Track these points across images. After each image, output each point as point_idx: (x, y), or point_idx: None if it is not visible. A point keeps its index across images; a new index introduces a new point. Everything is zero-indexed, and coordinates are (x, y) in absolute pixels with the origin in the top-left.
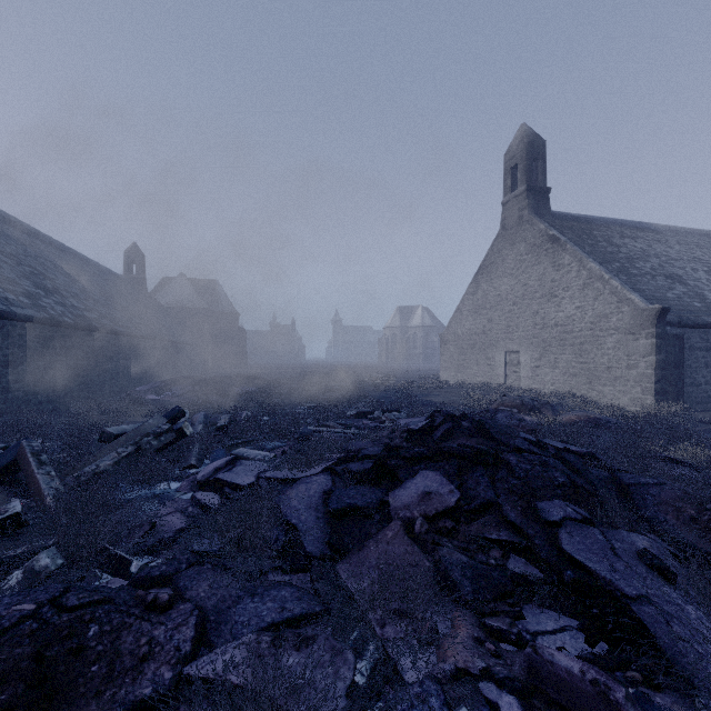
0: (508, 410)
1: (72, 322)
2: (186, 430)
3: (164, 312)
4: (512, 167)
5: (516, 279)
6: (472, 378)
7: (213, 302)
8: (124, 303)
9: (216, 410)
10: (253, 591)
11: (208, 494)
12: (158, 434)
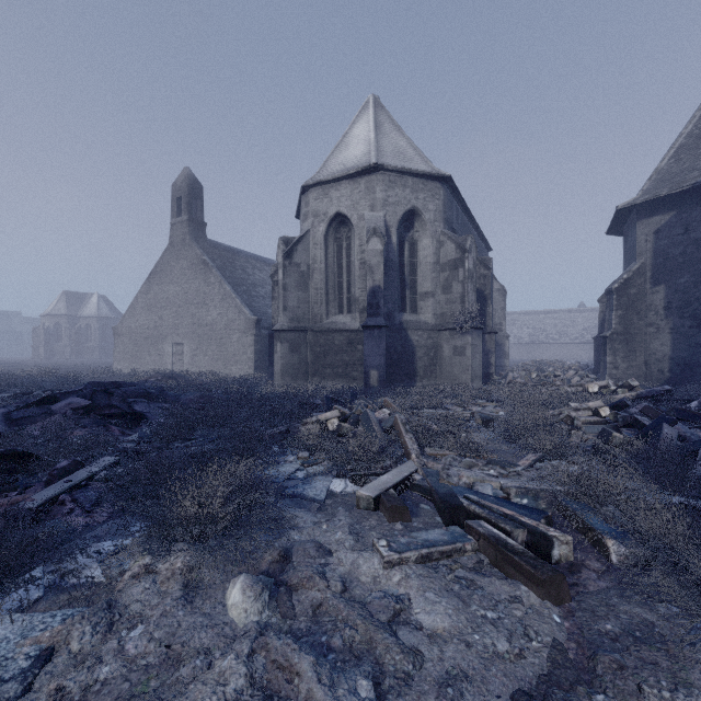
0: (152, 380)
1: None
2: None
3: None
4: (178, 197)
5: (181, 287)
6: (146, 367)
7: None
8: None
9: None
10: None
11: None
12: None
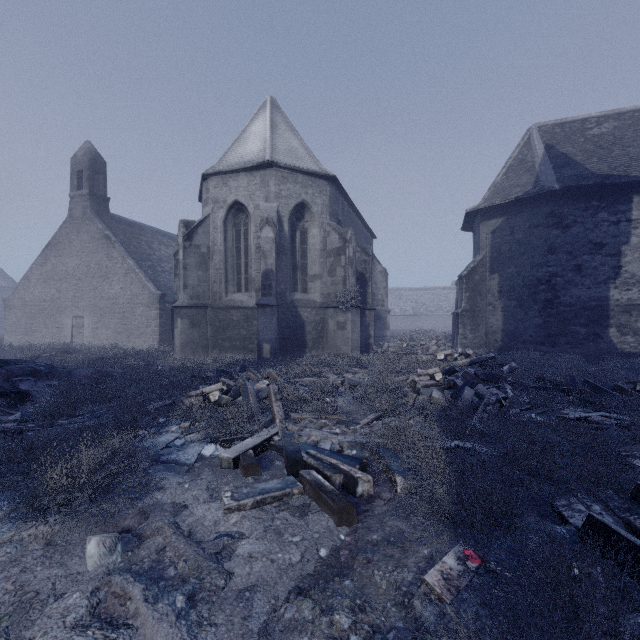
0: (46, 355)
1: None
2: None
3: None
4: (79, 171)
5: (81, 260)
6: (41, 340)
7: None
8: None
9: None
10: None
11: None
12: None
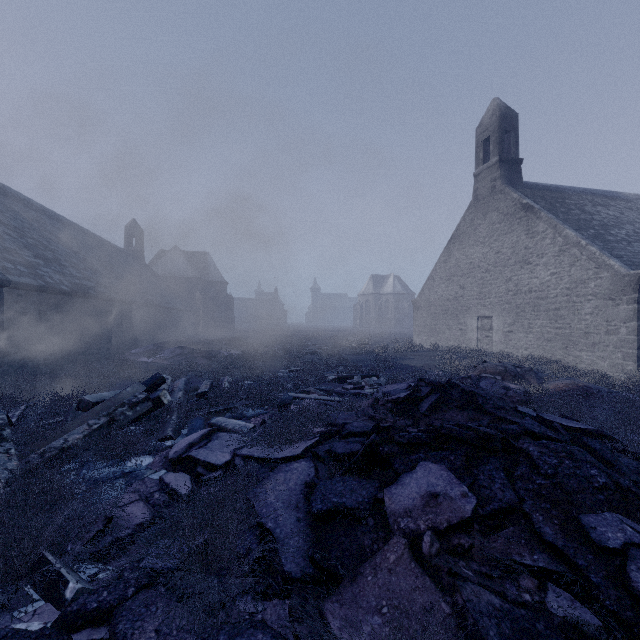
0: (491, 377)
1: (69, 290)
2: (163, 399)
3: (160, 281)
4: (484, 139)
5: (488, 247)
6: (444, 342)
7: (204, 272)
8: (122, 273)
9: (200, 374)
10: (213, 639)
11: (178, 476)
12: (133, 404)
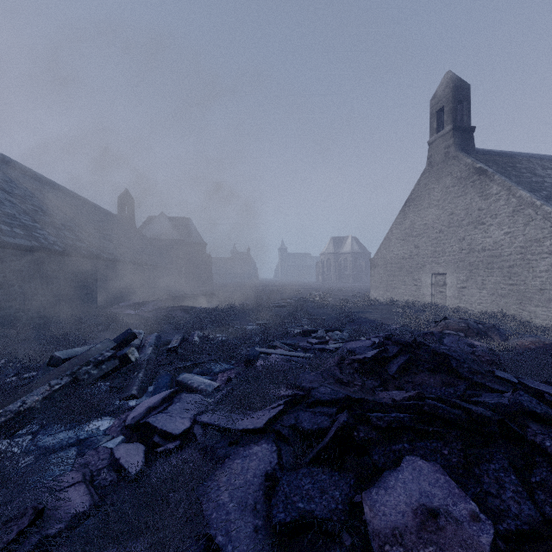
0: (454, 334)
1: (61, 250)
2: (130, 356)
3: (148, 243)
4: (438, 110)
5: (442, 209)
6: (400, 296)
7: (186, 235)
8: (114, 235)
9: (176, 326)
10: None
11: (130, 449)
12: (98, 363)
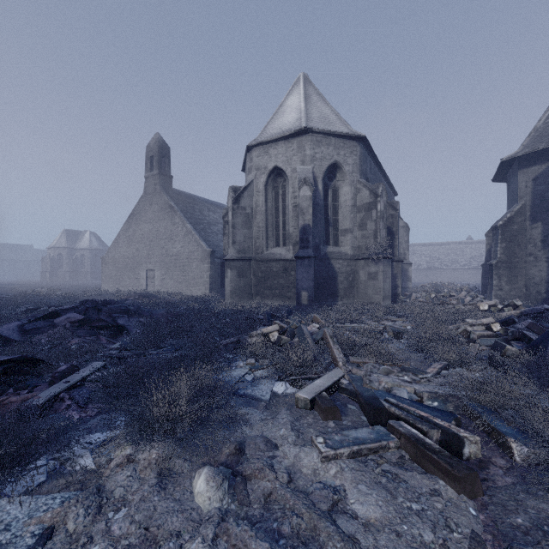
0: (131, 298)
1: None
2: None
3: None
4: (151, 156)
5: (153, 226)
6: (126, 287)
7: None
8: None
9: None
10: None
11: None
12: None
